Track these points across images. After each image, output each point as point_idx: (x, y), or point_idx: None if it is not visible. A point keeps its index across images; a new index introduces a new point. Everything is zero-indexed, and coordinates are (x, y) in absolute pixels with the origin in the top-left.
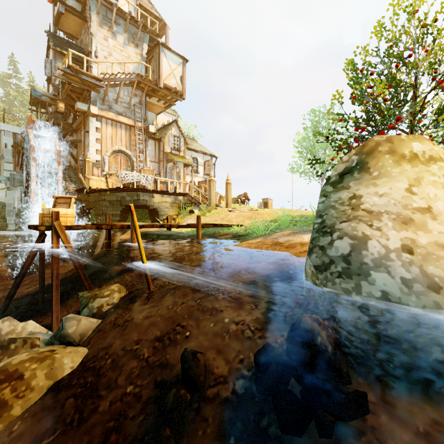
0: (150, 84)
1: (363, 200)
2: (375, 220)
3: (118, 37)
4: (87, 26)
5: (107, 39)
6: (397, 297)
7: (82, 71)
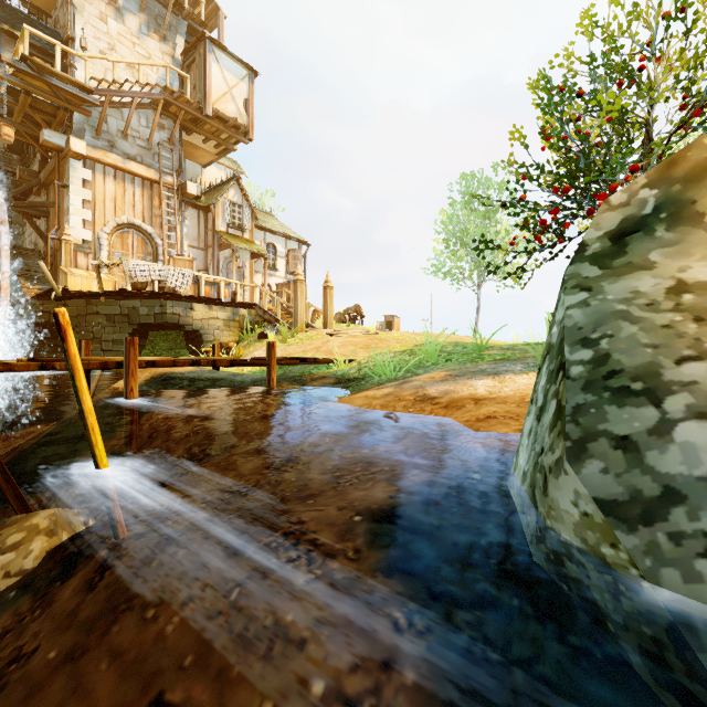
0: (188, 109)
1: None
2: None
3: (127, 18)
4: None
5: (107, 19)
6: None
7: (53, 70)
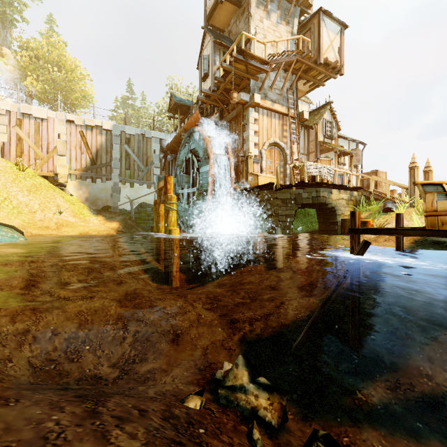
0: (307, 62)
1: None
2: None
3: (271, 16)
4: (240, 12)
5: (262, 20)
6: None
7: (253, 55)
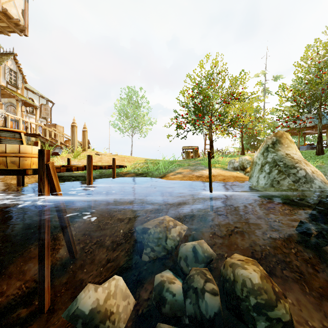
0: None
1: (292, 155)
2: (301, 163)
3: None
4: None
5: None
6: (323, 187)
7: None
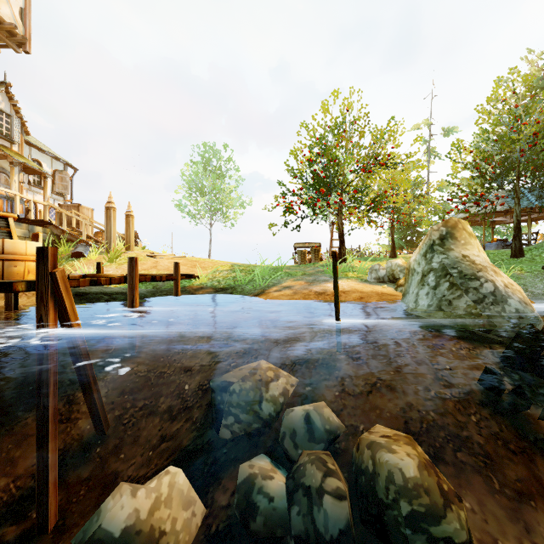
0: None
1: (472, 258)
2: (487, 271)
3: None
4: None
5: None
6: (522, 310)
7: None
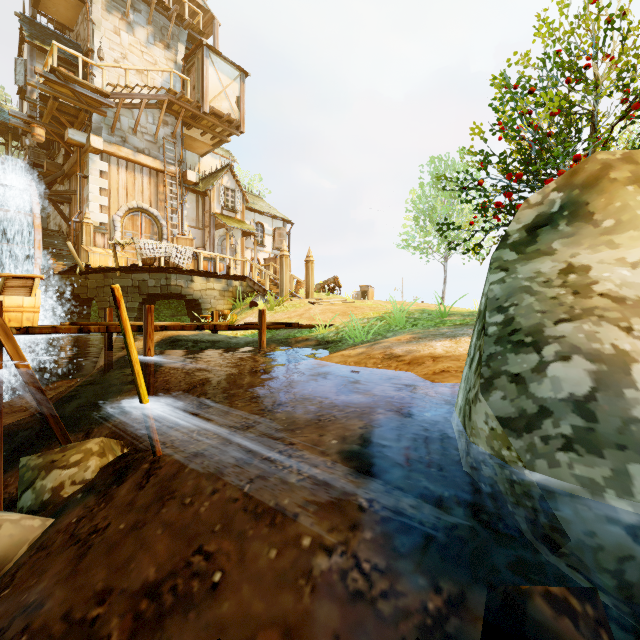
0: (188, 107)
1: (596, 274)
2: (636, 317)
3: (137, 30)
4: (86, 11)
5: (120, 32)
6: None
7: (76, 79)
